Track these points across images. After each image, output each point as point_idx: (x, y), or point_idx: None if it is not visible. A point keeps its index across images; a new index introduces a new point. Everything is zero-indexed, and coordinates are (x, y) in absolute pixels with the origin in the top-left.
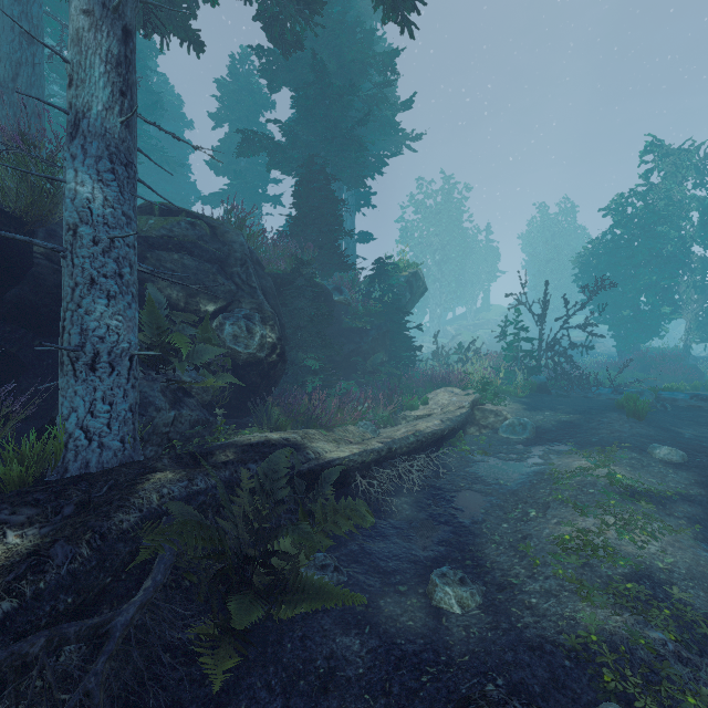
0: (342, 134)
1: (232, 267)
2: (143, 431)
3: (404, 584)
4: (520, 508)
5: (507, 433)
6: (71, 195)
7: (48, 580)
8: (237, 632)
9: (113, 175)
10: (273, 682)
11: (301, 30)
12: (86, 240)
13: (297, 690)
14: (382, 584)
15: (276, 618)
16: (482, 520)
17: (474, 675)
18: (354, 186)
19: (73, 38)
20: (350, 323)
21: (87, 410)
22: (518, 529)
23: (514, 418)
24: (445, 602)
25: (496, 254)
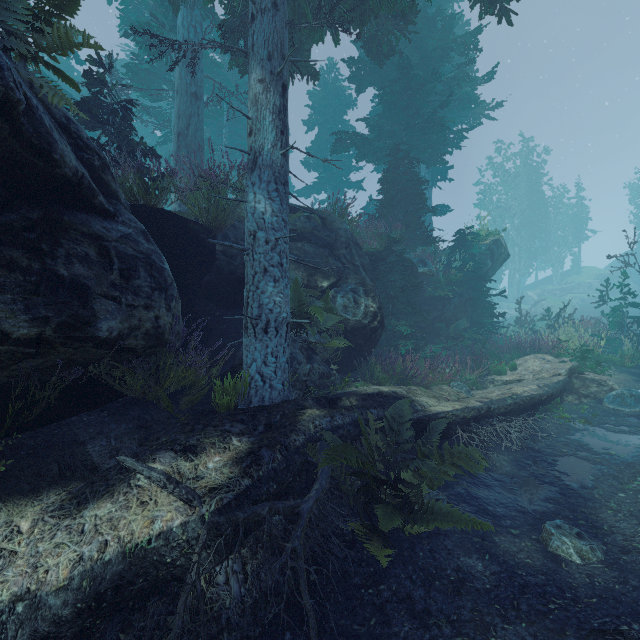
0: (424, 119)
1: (339, 249)
2: (293, 379)
3: (515, 528)
4: (639, 480)
5: (614, 404)
6: (252, 211)
7: (263, 471)
8: (380, 534)
9: (277, 193)
10: (413, 576)
11: (396, 40)
12: (261, 241)
13: (434, 587)
14: (493, 524)
15: (405, 532)
16: (593, 486)
17: (604, 615)
18: (433, 164)
19: (252, 101)
20: (432, 292)
21: (262, 361)
22: (638, 500)
23: (624, 389)
24: (562, 550)
25: (588, 212)
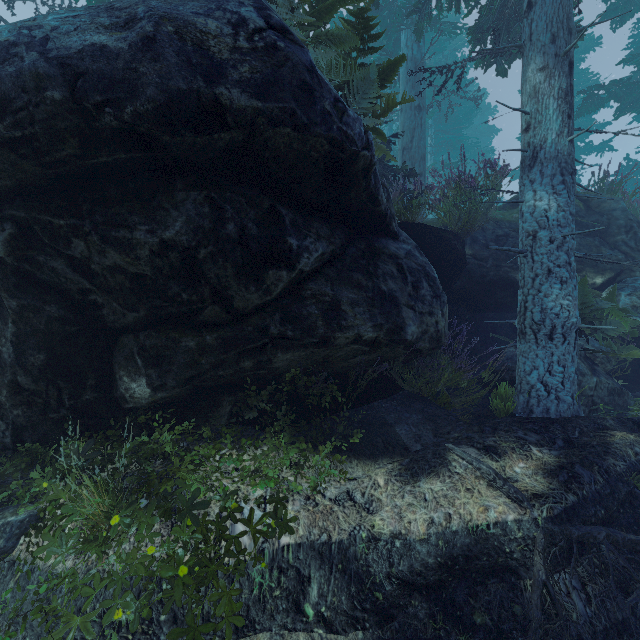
0: None
1: (614, 235)
2: (580, 392)
3: None
4: None
5: None
6: (529, 210)
7: (586, 490)
8: None
9: (563, 185)
10: None
11: None
12: (543, 241)
13: None
14: None
15: None
16: None
17: None
18: None
19: (530, 94)
20: None
21: (546, 370)
22: None
23: None
24: None
25: None
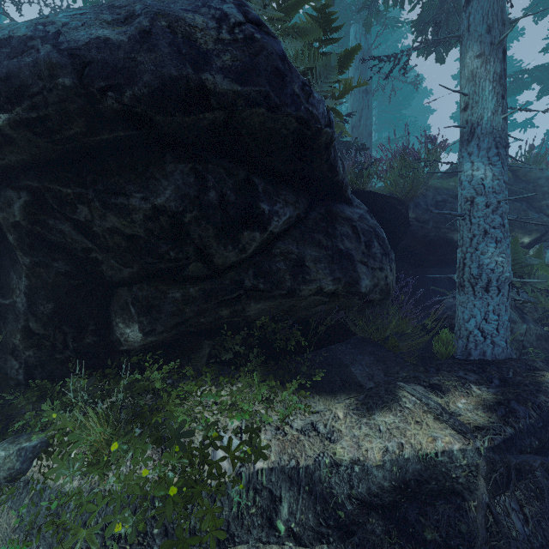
0: None
1: (540, 201)
2: (512, 337)
3: None
4: None
5: None
6: (468, 179)
7: (521, 424)
8: None
9: (497, 157)
10: None
11: None
12: (480, 206)
13: None
14: None
15: None
16: None
17: None
18: None
19: (468, 78)
20: None
21: (482, 318)
22: None
23: None
24: None
25: None
